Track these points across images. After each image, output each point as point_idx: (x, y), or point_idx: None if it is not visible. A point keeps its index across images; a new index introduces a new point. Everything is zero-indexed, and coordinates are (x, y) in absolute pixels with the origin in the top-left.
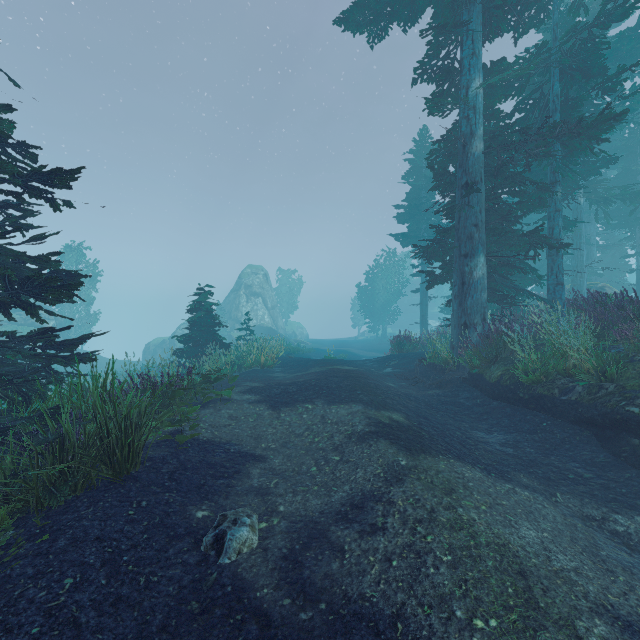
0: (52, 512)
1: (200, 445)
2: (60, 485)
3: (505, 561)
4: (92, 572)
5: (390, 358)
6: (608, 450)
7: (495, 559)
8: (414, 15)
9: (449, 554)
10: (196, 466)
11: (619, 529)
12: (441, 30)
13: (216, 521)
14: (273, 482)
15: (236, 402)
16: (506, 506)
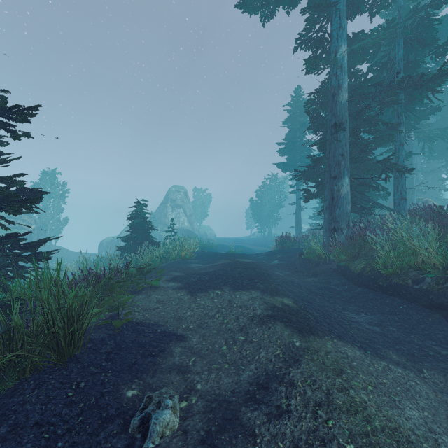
0: (2, 395)
1: (133, 326)
2: (9, 371)
3: None
4: None
5: (276, 253)
6: None
7: (392, 447)
8: (295, 0)
9: (351, 442)
10: (129, 346)
11: None
12: (316, 9)
13: (143, 403)
14: (191, 360)
15: (163, 289)
16: (387, 385)
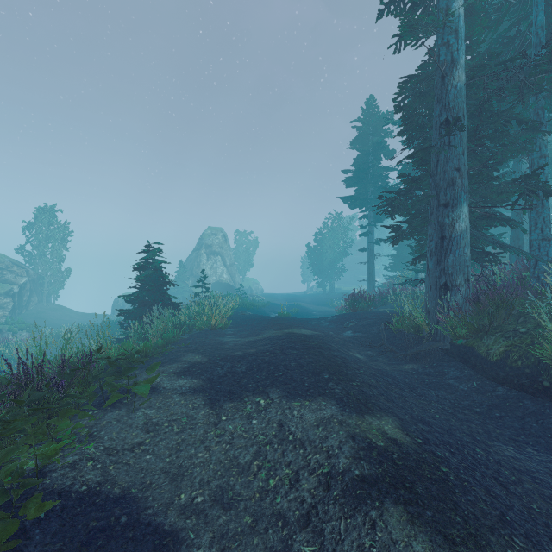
0: None
1: (66, 510)
2: None
3: None
4: None
5: (347, 318)
6: None
7: None
8: None
9: None
10: None
11: None
12: None
13: None
14: None
15: (163, 393)
16: None
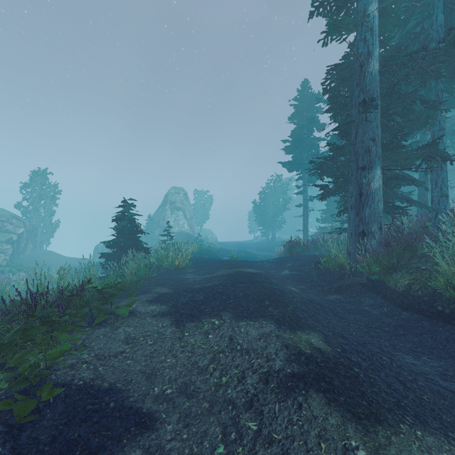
0: None
1: (69, 397)
2: None
3: None
4: None
5: (285, 260)
6: None
7: None
8: None
9: None
10: (41, 453)
11: None
12: None
13: None
14: None
15: (139, 315)
16: None
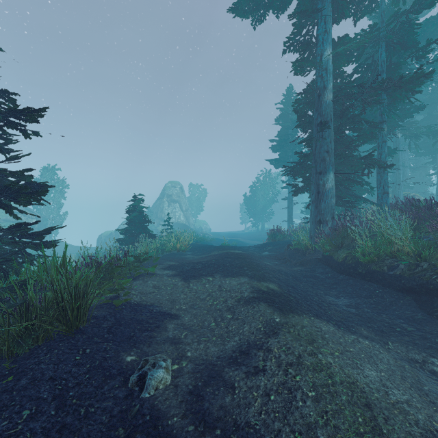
0: (19, 358)
1: (131, 307)
2: (25, 338)
3: (355, 396)
4: (45, 405)
5: (267, 245)
6: (424, 310)
7: (347, 394)
8: (284, 5)
9: (313, 391)
10: (128, 322)
11: (436, 369)
12: (303, 15)
13: (140, 364)
14: (183, 334)
15: (158, 276)
16: (353, 352)
